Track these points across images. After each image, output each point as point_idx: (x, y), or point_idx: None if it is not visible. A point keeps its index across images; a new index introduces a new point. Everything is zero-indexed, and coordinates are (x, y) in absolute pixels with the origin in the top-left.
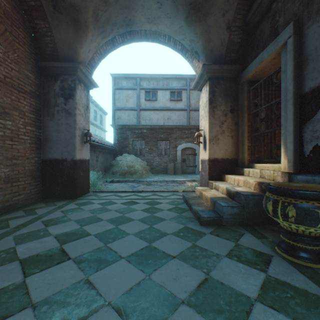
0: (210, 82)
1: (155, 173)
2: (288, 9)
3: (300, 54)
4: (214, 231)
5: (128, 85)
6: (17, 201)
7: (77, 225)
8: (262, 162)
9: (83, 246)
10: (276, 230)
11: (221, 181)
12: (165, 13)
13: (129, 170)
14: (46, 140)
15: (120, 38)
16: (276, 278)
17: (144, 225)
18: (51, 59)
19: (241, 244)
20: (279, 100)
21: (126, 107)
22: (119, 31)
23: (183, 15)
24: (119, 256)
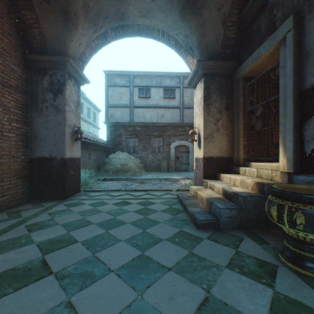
0: (205, 79)
1: (148, 170)
2: (287, 2)
3: (300, 49)
4: (211, 235)
5: (122, 82)
6: (1, 203)
7: (63, 230)
8: (258, 160)
9: (68, 257)
10: (276, 233)
11: (216, 180)
12: (158, 6)
13: (122, 168)
14: (33, 138)
15: (112, 33)
16: (285, 295)
17: (136, 229)
18: (39, 52)
19: (241, 251)
20: (277, 97)
21: (119, 104)
22: (111, 25)
23: (178, 9)
24: (107, 269)
